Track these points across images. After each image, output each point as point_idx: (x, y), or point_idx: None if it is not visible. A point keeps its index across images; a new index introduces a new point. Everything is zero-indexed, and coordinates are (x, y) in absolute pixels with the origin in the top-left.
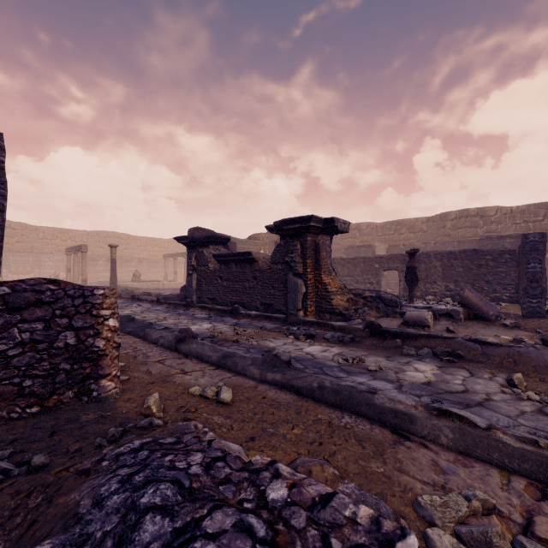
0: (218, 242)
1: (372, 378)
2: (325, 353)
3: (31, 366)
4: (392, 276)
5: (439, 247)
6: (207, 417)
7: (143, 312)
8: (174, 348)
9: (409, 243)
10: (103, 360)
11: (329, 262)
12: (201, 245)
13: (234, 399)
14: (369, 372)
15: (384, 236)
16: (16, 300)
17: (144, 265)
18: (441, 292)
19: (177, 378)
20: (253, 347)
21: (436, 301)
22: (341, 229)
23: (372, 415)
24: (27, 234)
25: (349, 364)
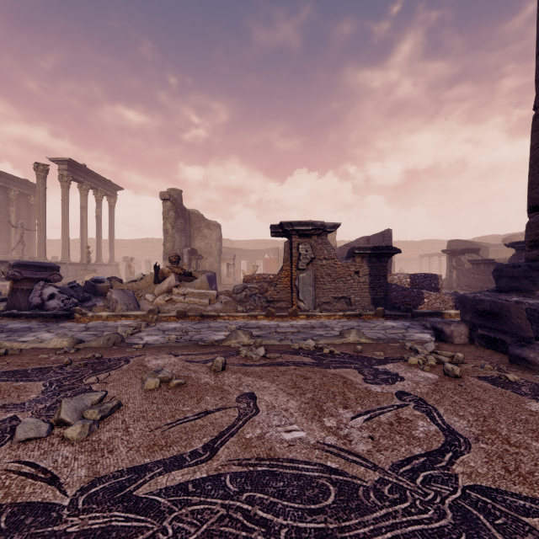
0: (471, 252)
1: None
2: None
3: (427, 289)
4: None
5: None
6: None
7: None
8: None
9: None
10: (439, 290)
11: None
12: (459, 254)
13: None
14: None
15: None
16: (425, 276)
17: (402, 263)
18: None
19: None
20: None
21: None
22: None
23: None
24: None
25: None
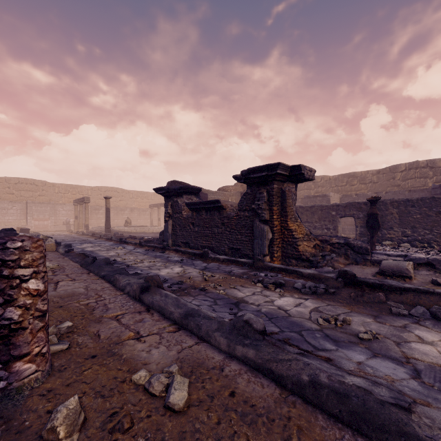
0: (191, 192)
1: (369, 353)
2: (300, 308)
3: None
4: (345, 223)
5: (390, 196)
6: None
7: (125, 254)
8: (138, 298)
9: (361, 193)
10: (18, 335)
11: (294, 209)
12: (176, 195)
13: (190, 398)
14: (362, 342)
15: (336, 187)
16: None
17: (135, 213)
18: (398, 237)
19: (126, 349)
20: (220, 297)
21: (395, 247)
22: (307, 176)
23: None
24: (47, 189)
25: (332, 326)
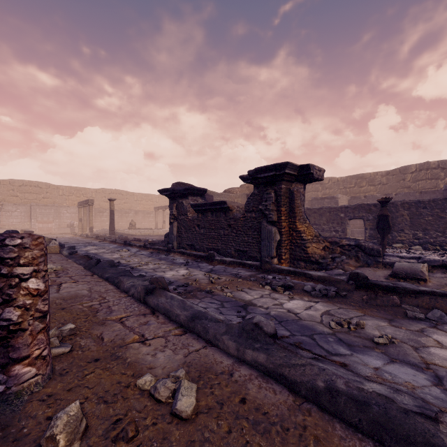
0: (196, 194)
1: (386, 358)
2: (310, 311)
3: None
4: (354, 225)
5: (401, 198)
6: None
7: (129, 257)
8: (142, 300)
9: (370, 195)
10: (17, 337)
11: (302, 210)
12: (181, 196)
13: (198, 404)
14: (377, 347)
15: (344, 189)
16: None
17: (139, 215)
18: (408, 240)
19: (130, 352)
20: (227, 300)
21: (406, 249)
22: (316, 176)
23: None
24: (51, 191)
25: (345, 330)
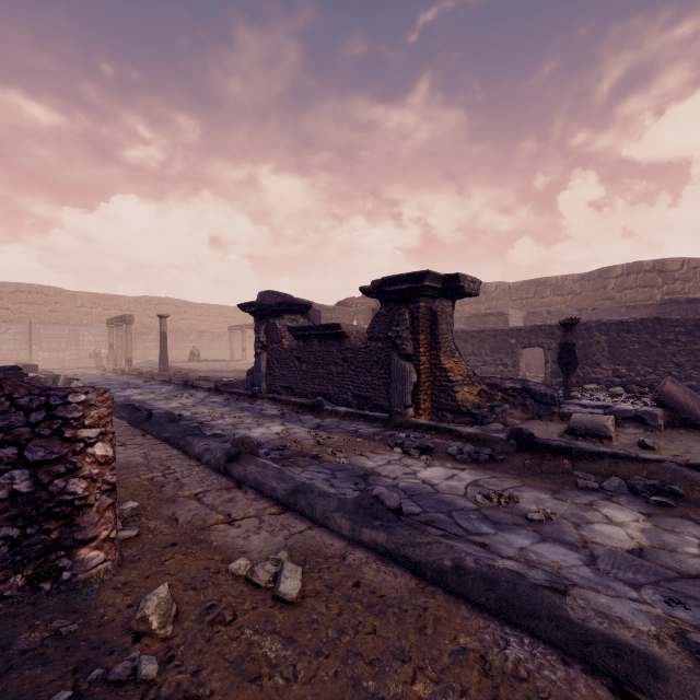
0: (296, 311)
1: (537, 536)
2: (452, 481)
3: None
4: (532, 355)
5: (599, 315)
6: (251, 639)
7: (194, 406)
8: (223, 470)
9: (556, 310)
10: (82, 514)
11: (450, 338)
12: (273, 314)
13: (304, 588)
14: (530, 524)
15: (519, 301)
16: None
17: (205, 339)
18: (607, 378)
19: (216, 535)
20: (340, 468)
21: (602, 392)
22: (469, 290)
23: (563, 642)
24: (63, 301)
25: (494, 505)
